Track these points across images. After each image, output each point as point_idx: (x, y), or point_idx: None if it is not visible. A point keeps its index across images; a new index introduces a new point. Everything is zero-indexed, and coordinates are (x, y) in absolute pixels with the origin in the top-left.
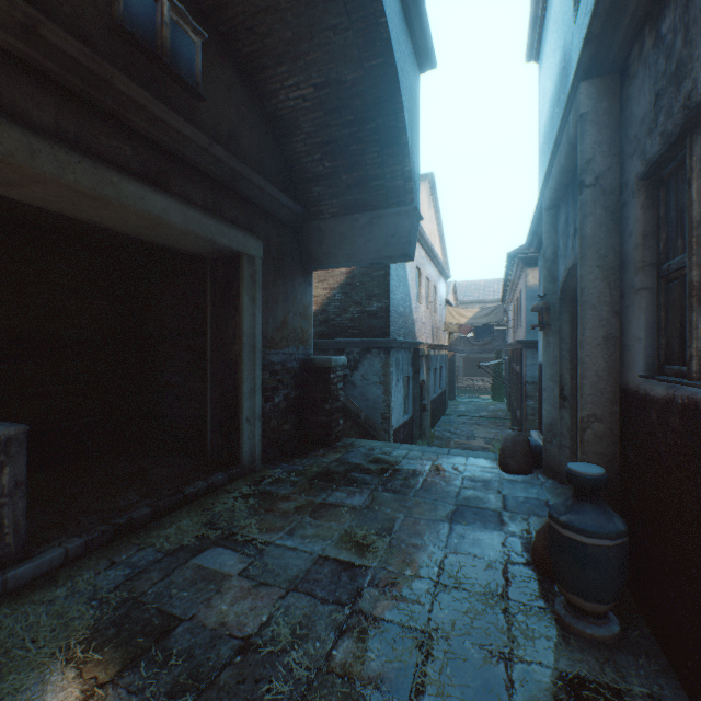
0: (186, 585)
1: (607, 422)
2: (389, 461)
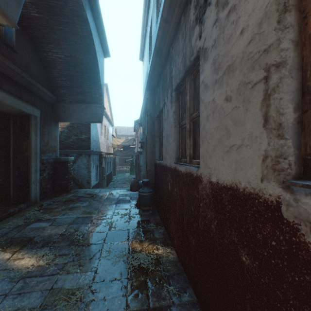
0: (30, 231)
1: (152, 171)
2: (94, 194)
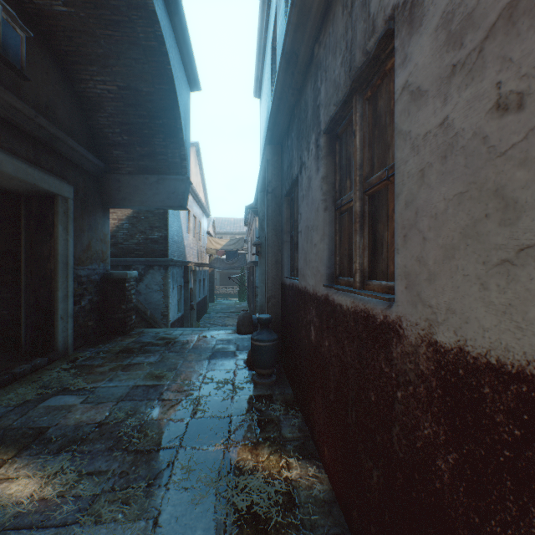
0: (43, 415)
1: (277, 298)
2: (171, 338)
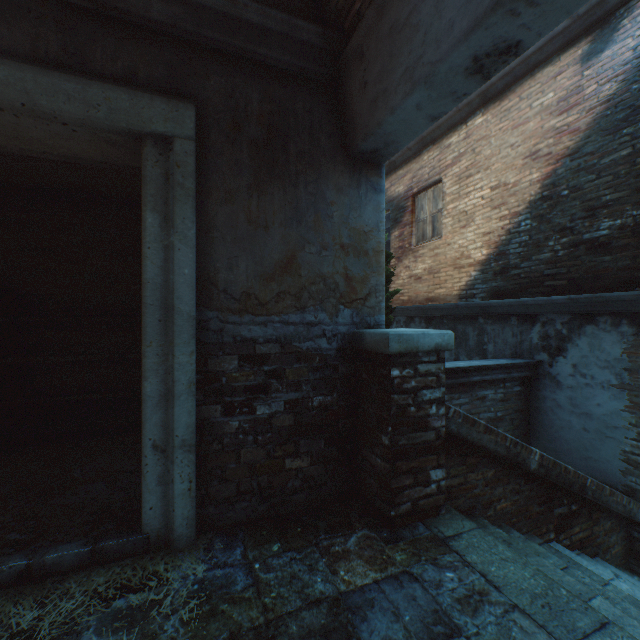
0: None
1: None
2: None
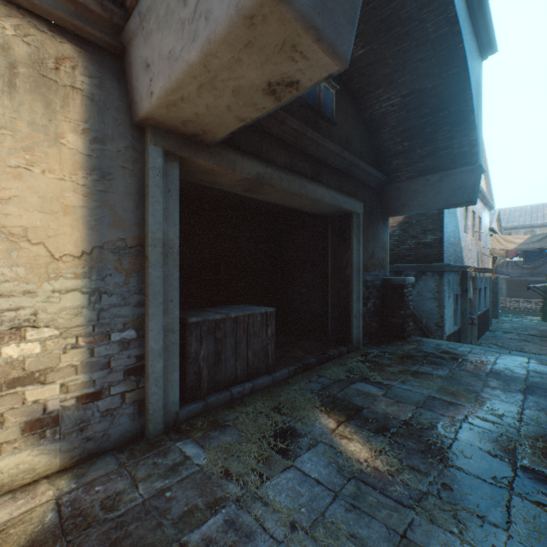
0: (355, 395)
1: None
2: (456, 353)
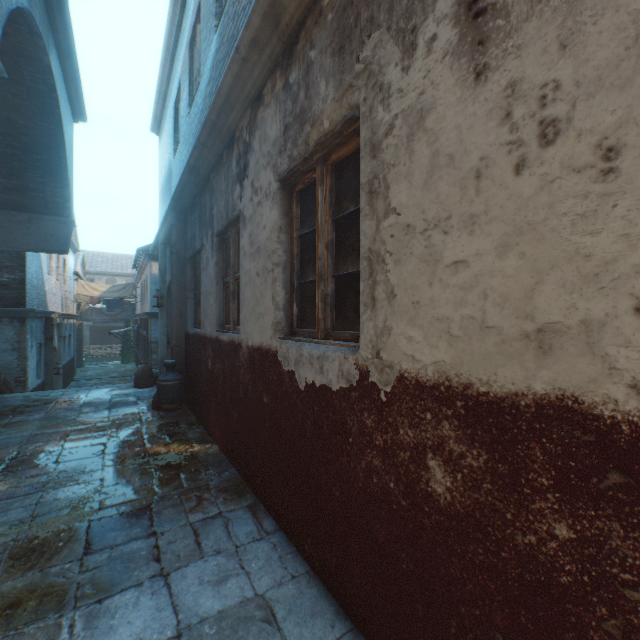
0: None
1: (182, 347)
2: (51, 399)
